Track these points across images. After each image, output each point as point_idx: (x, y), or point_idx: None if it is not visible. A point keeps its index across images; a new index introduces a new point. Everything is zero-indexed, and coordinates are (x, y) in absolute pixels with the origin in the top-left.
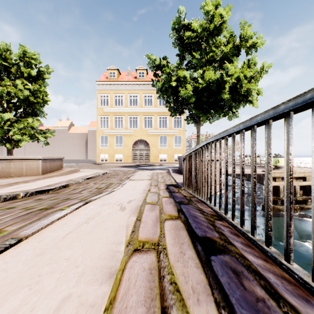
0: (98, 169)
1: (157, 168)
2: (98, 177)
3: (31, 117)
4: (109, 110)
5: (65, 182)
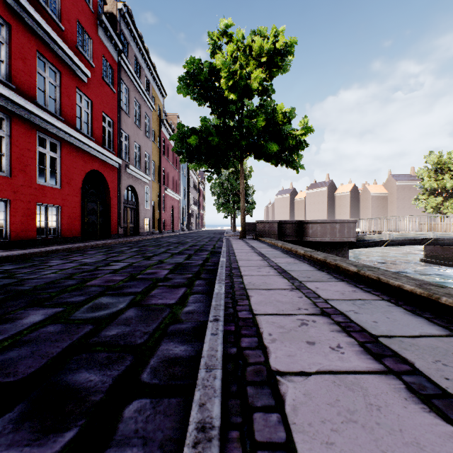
0: None
1: None
2: None
3: None
4: None
5: None
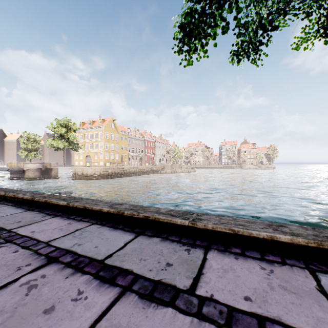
0: None
1: None
2: None
3: (34, 152)
4: (78, 142)
5: None
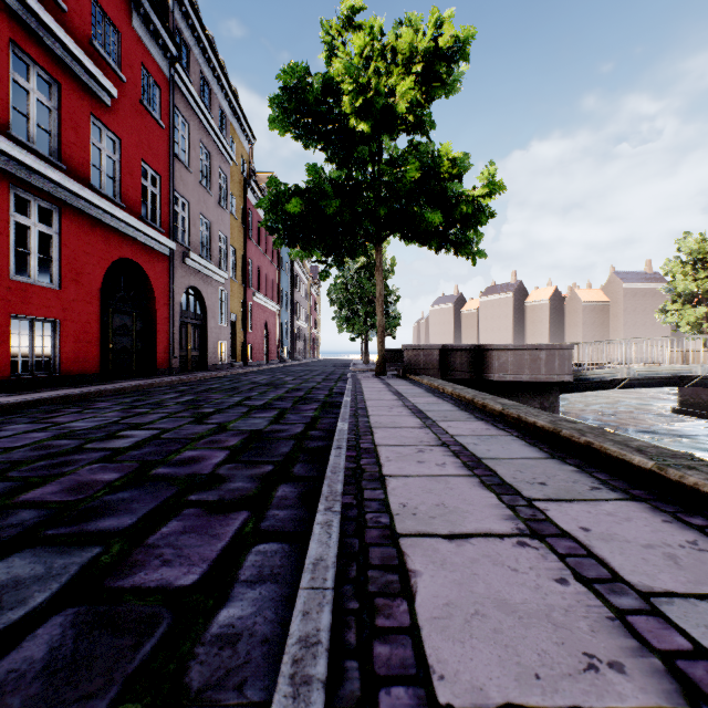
0: None
1: None
2: None
3: None
4: None
5: None
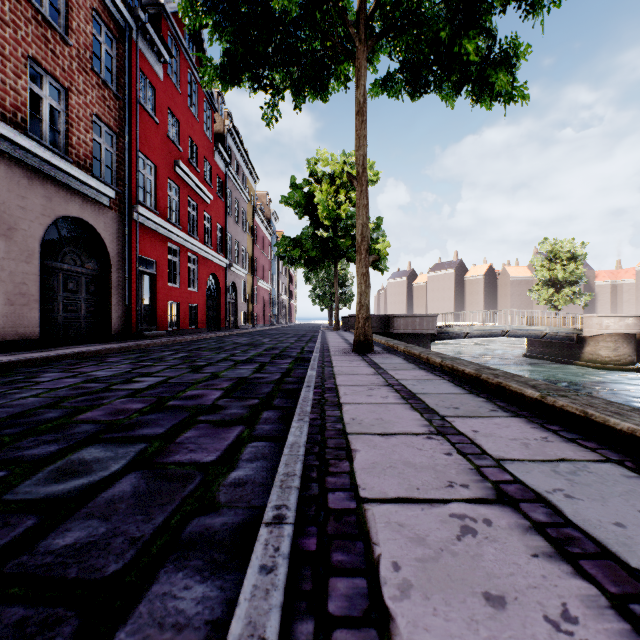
0: None
1: None
2: None
3: (568, 288)
4: None
5: None
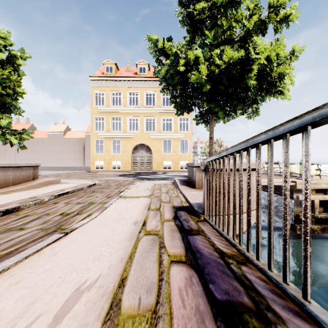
0: (89, 178)
1: (160, 177)
2: (80, 192)
3: None
4: (105, 110)
5: (19, 202)
